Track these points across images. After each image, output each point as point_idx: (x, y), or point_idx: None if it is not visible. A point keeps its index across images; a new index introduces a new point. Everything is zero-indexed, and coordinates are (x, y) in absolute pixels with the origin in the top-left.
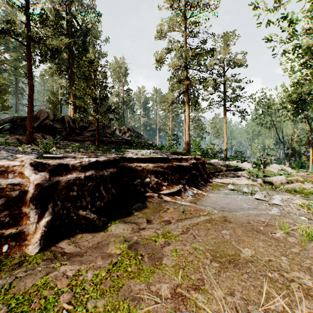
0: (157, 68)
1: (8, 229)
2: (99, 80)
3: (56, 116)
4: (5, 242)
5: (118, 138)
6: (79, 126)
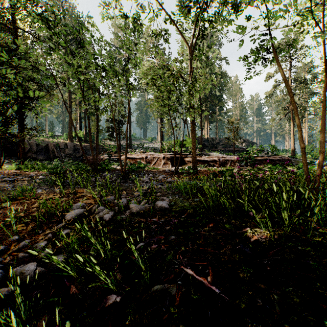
0: (266, 100)
1: (234, 165)
2: (235, 127)
3: (204, 138)
4: (234, 167)
5: (238, 148)
6: (216, 142)
